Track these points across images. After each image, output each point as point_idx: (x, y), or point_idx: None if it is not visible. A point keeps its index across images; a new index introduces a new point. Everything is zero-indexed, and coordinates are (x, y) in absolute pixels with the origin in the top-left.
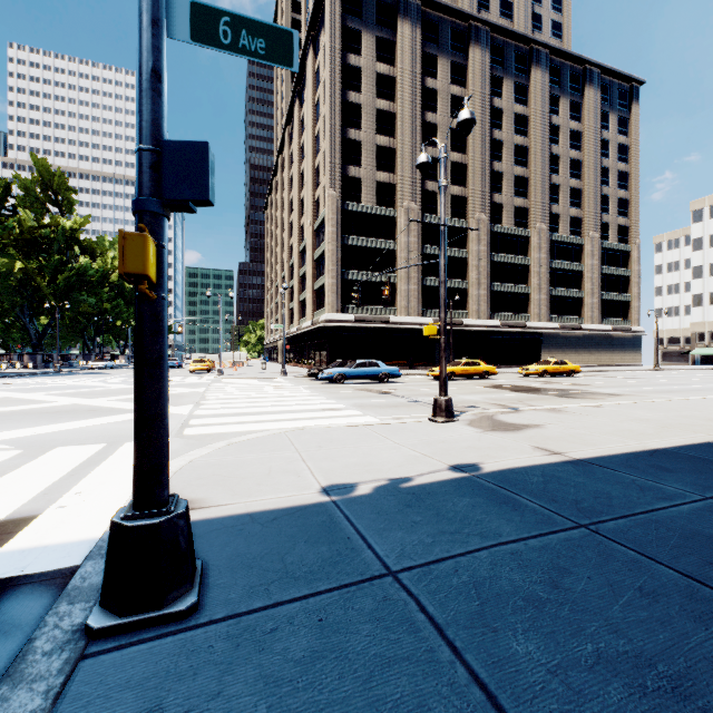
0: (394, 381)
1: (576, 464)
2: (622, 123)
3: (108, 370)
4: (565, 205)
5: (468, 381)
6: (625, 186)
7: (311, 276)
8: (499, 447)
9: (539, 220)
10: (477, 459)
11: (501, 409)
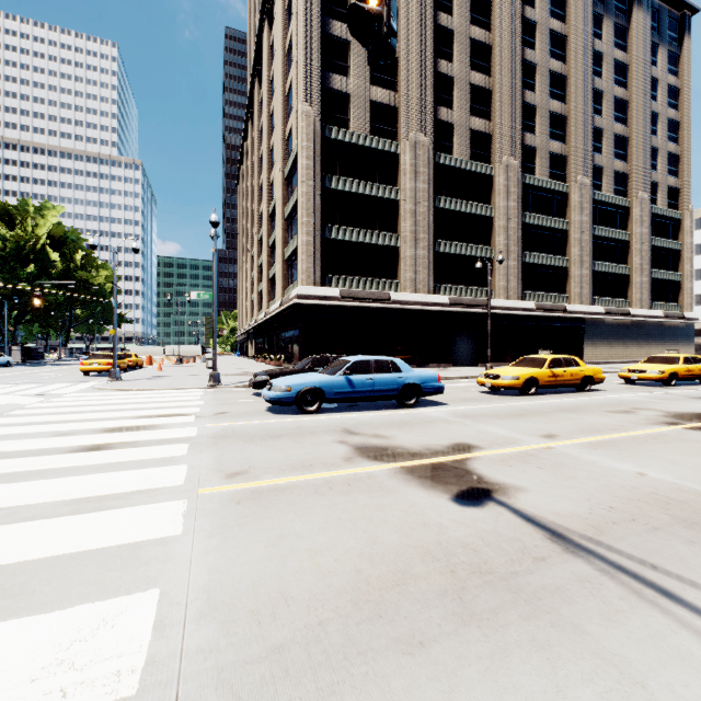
0: (423, 398)
1: None
2: (671, 60)
3: None
4: (609, 156)
5: (572, 398)
6: (675, 139)
7: (280, 241)
8: None
9: (581, 171)
10: None
11: None
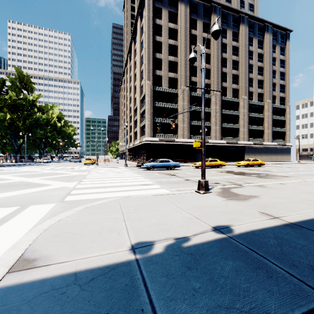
0: (177, 169)
1: (292, 227)
2: (282, 49)
3: (48, 163)
4: (255, 87)
5: (212, 169)
6: (283, 79)
7: (139, 121)
8: (239, 212)
9: (244, 94)
10: (228, 222)
11: (233, 185)
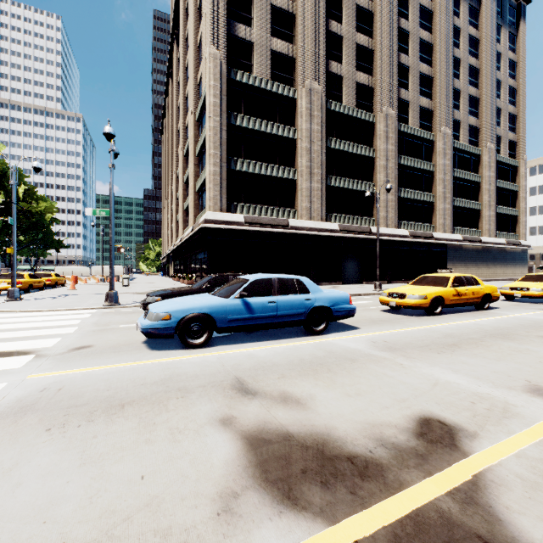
0: None
1: None
2: (511, 39)
3: None
4: (465, 113)
5: (483, 318)
6: (513, 102)
7: (192, 174)
8: None
9: (444, 123)
10: None
11: None
